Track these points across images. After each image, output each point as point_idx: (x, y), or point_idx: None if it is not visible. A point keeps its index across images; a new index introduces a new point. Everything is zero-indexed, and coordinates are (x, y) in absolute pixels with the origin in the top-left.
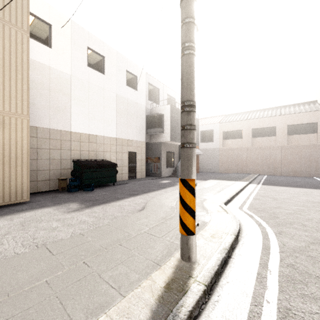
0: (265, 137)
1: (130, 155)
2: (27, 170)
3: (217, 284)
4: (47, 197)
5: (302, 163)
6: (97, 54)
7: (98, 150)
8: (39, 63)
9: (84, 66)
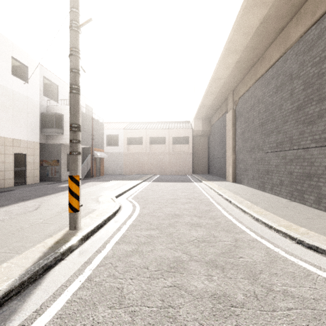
0: (159, 145)
1: (18, 157)
2: None
3: (92, 236)
4: None
5: (181, 165)
6: None
7: None
8: None
9: None
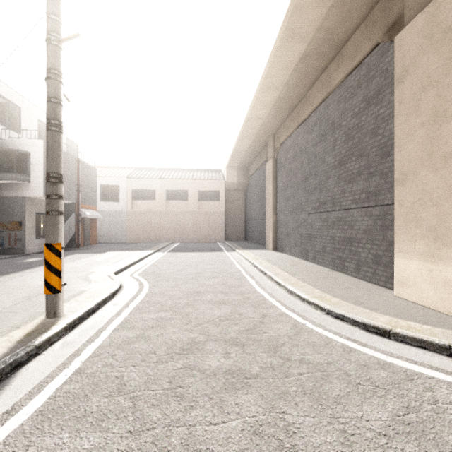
0: (179, 201)
1: None
2: None
3: (80, 324)
4: None
5: (209, 229)
6: None
7: None
8: None
9: None
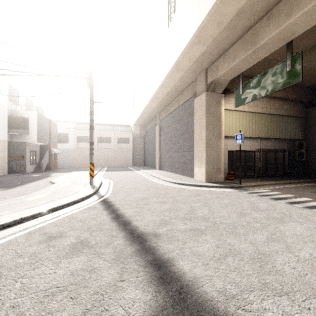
0: (106, 143)
1: None
2: None
3: (101, 187)
4: None
5: (124, 159)
6: None
7: None
8: None
9: None
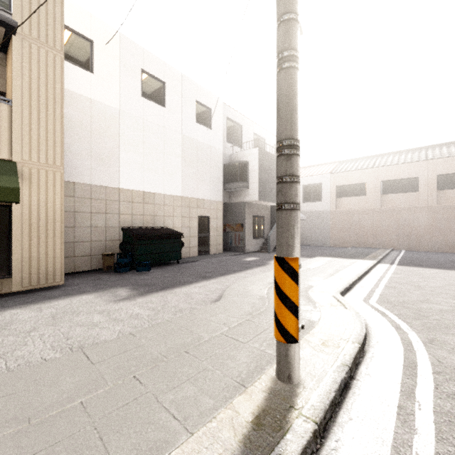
0: (402, 194)
1: (201, 221)
2: (60, 242)
3: (334, 421)
4: (87, 279)
5: None
6: (155, 80)
7: (156, 214)
8: (77, 95)
9: (138, 97)
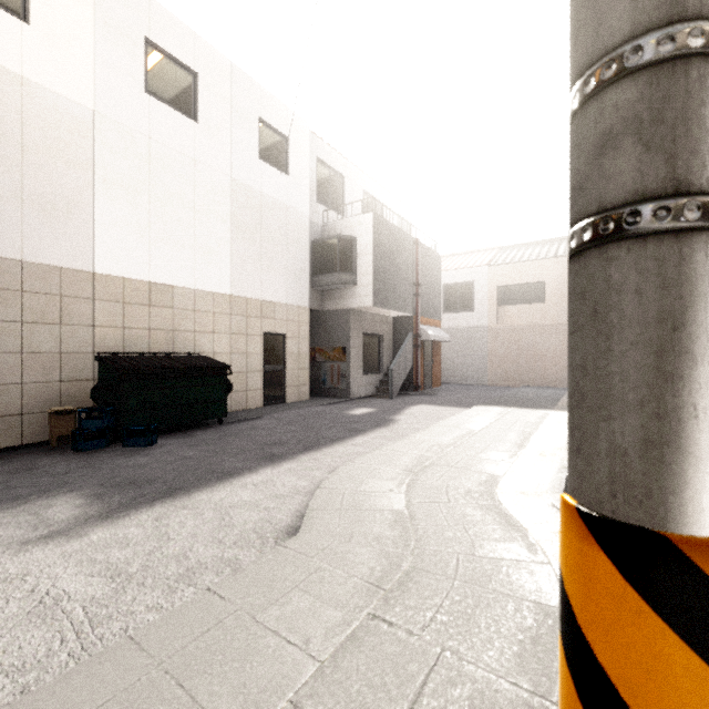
0: None
1: (270, 343)
2: None
3: None
4: (0, 469)
5: None
6: (176, 65)
7: (178, 327)
8: None
9: (137, 92)
